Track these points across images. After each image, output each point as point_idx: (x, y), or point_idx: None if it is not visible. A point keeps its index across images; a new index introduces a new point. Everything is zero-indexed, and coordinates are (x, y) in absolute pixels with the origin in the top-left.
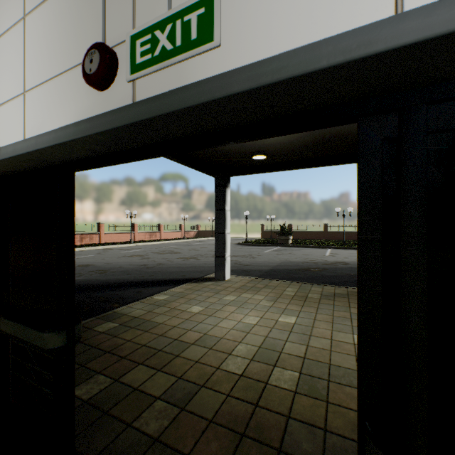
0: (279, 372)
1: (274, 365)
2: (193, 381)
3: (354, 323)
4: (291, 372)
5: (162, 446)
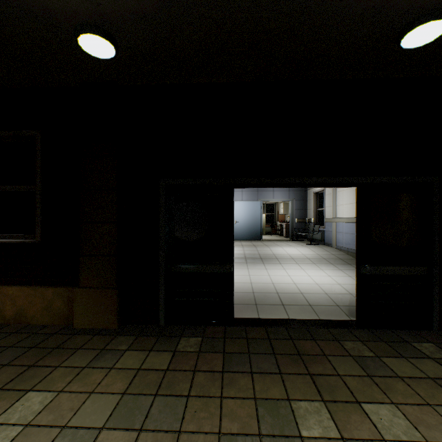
0: (325, 424)
1: (344, 438)
2: (383, 377)
3: None
4: (312, 430)
5: (330, 339)
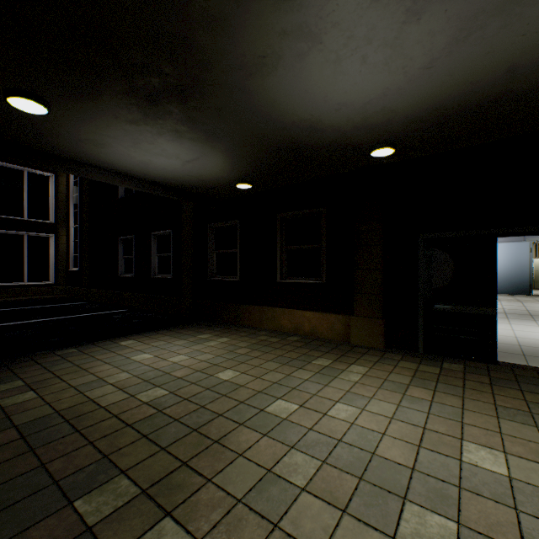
0: None
1: None
2: None
3: (509, 516)
4: None
5: None
